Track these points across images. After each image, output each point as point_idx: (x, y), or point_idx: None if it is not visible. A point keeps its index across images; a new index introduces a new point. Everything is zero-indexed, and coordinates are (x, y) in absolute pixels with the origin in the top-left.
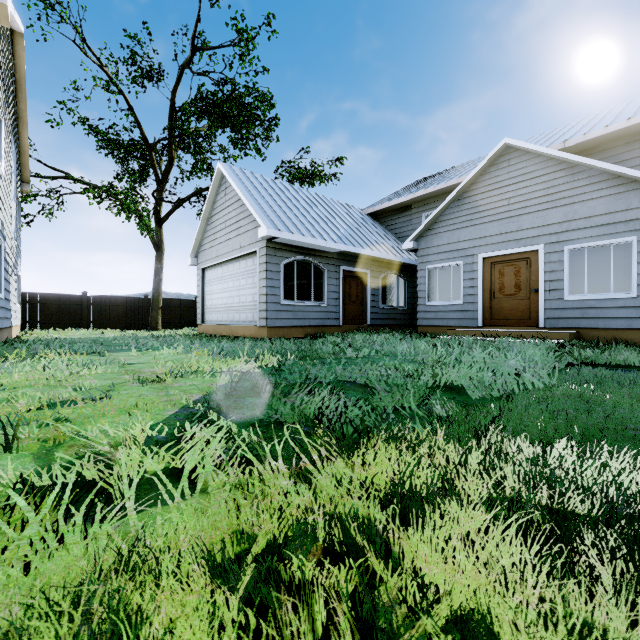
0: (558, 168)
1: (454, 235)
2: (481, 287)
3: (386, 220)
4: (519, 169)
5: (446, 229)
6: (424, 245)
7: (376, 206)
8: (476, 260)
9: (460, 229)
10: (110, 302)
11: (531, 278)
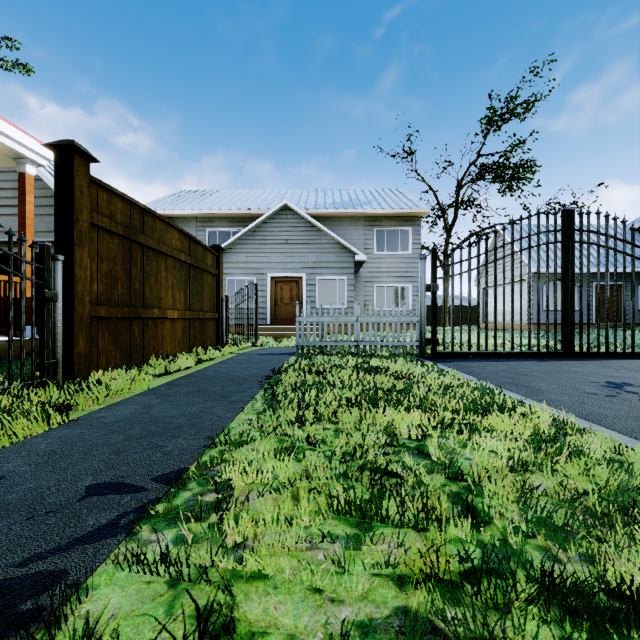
0: None
1: None
2: None
3: None
4: None
5: None
6: None
7: None
8: None
9: None
10: None
11: None
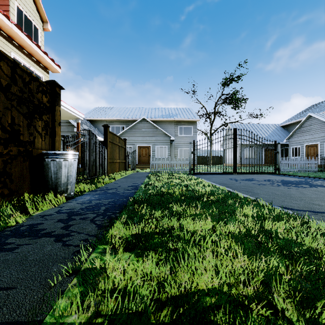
0: (323, 122)
1: (298, 138)
2: (304, 153)
3: (288, 128)
4: (314, 121)
5: (296, 136)
6: (290, 141)
7: (283, 124)
8: (303, 145)
9: (299, 136)
10: (198, 157)
11: (317, 151)
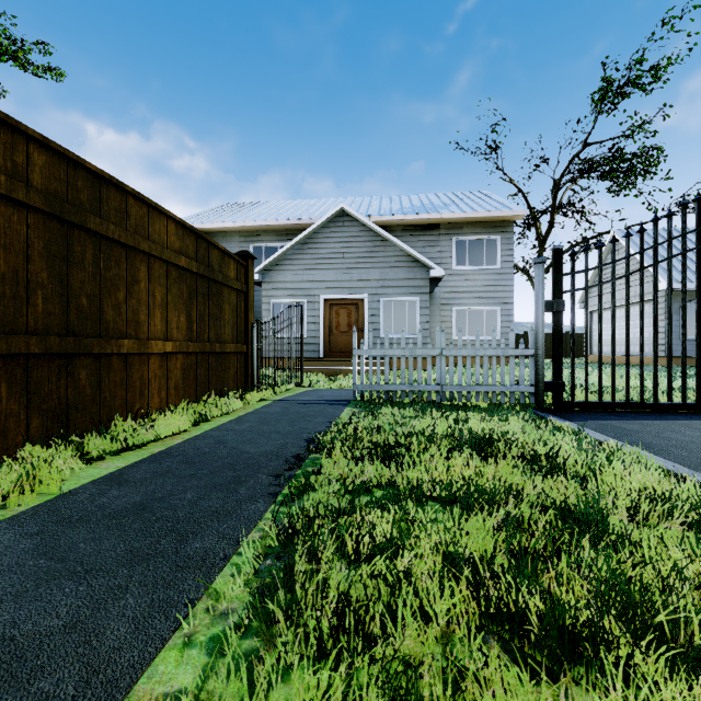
0: None
1: None
2: None
3: None
4: None
5: None
6: None
7: None
8: None
9: None
10: None
11: None
